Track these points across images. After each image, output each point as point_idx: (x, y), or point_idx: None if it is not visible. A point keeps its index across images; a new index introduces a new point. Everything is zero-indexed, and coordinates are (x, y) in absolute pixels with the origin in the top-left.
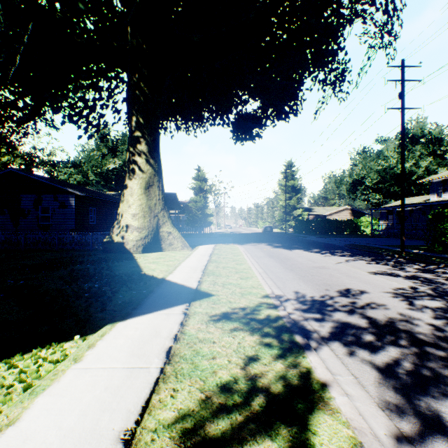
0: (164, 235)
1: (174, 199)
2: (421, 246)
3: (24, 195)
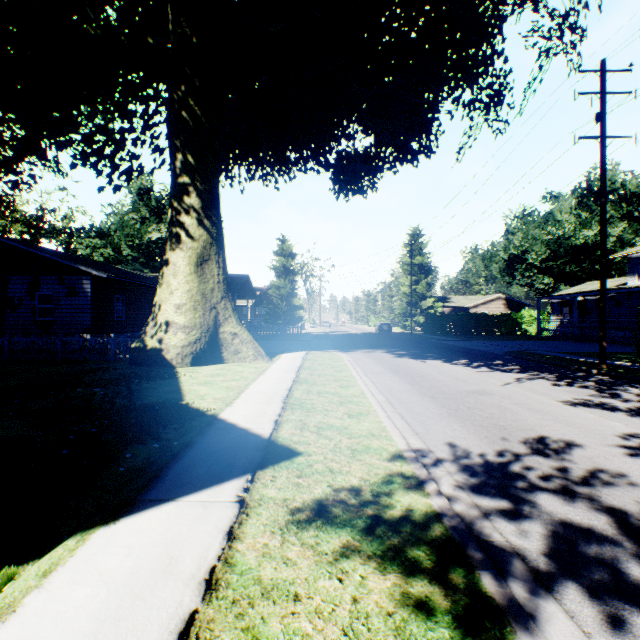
0: (227, 338)
1: (246, 283)
2: (623, 355)
3: (12, 276)
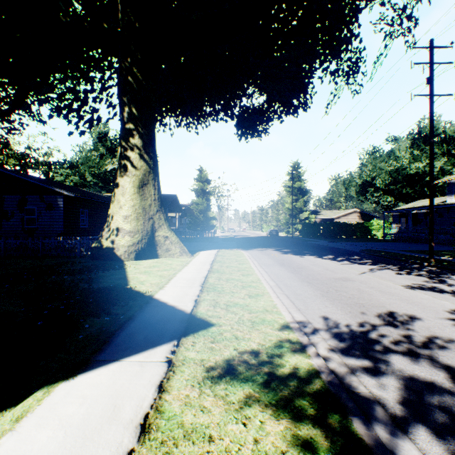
0: (160, 240)
1: (175, 201)
2: (445, 252)
3: (7, 196)
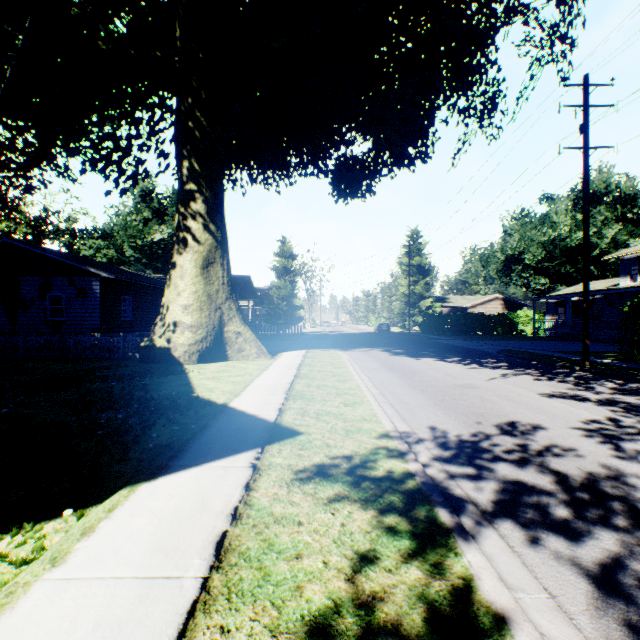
0: (231, 337)
1: (247, 283)
2: (610, 353)
3: (25, 278)
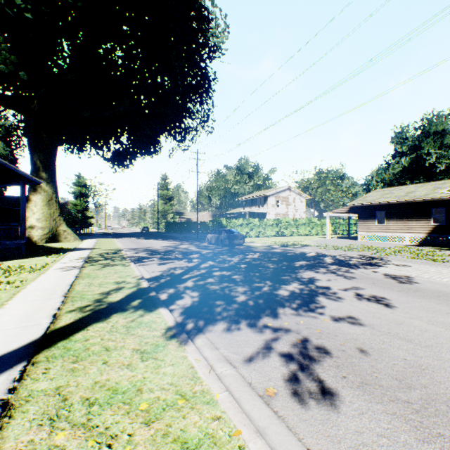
0: (61, 232)
1: None
2: None
3: None
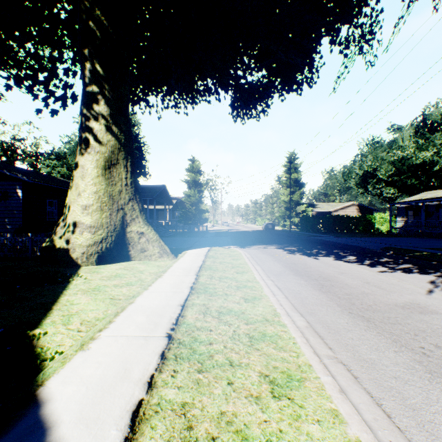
0: (134, 237)
1: (164, 192)
2: None
3: None
